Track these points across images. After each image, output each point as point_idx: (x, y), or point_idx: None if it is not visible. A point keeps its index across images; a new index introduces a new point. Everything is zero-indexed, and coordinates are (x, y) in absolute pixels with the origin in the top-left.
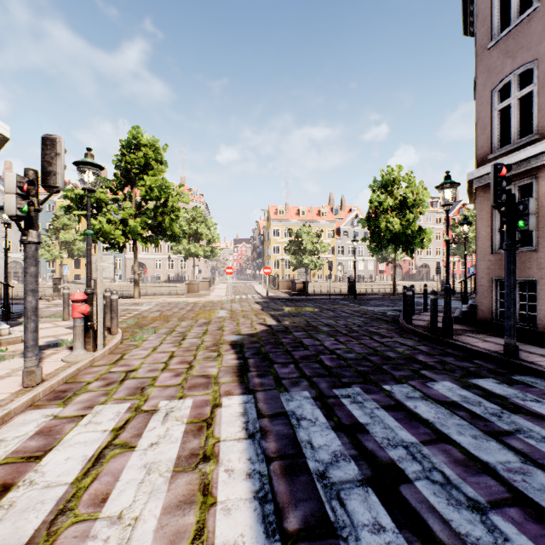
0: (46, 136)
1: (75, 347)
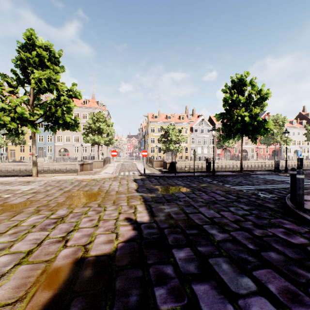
0: None
1: None
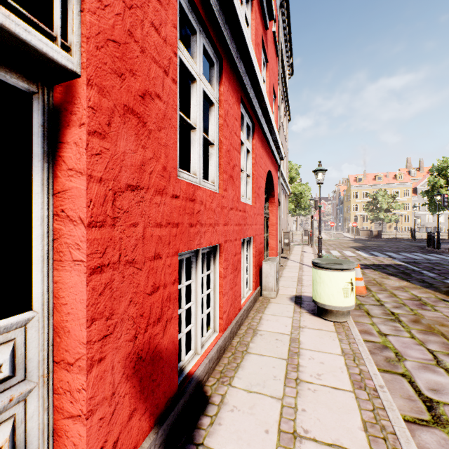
0: (315, 199)
1: (311, 243)
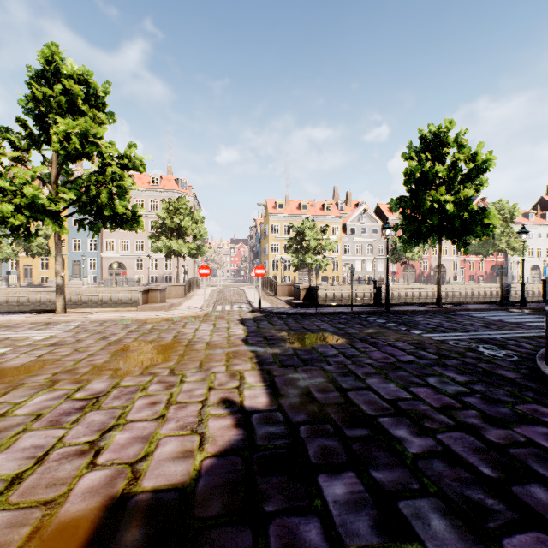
0: None
1: None
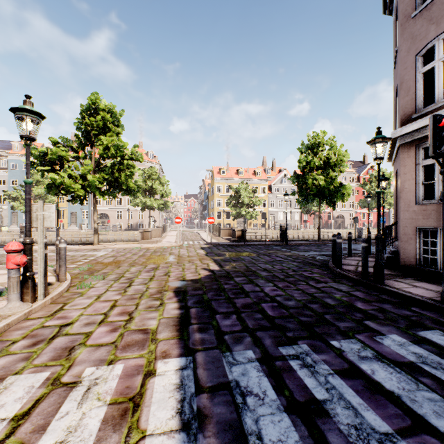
0: None
1: (9, 299)
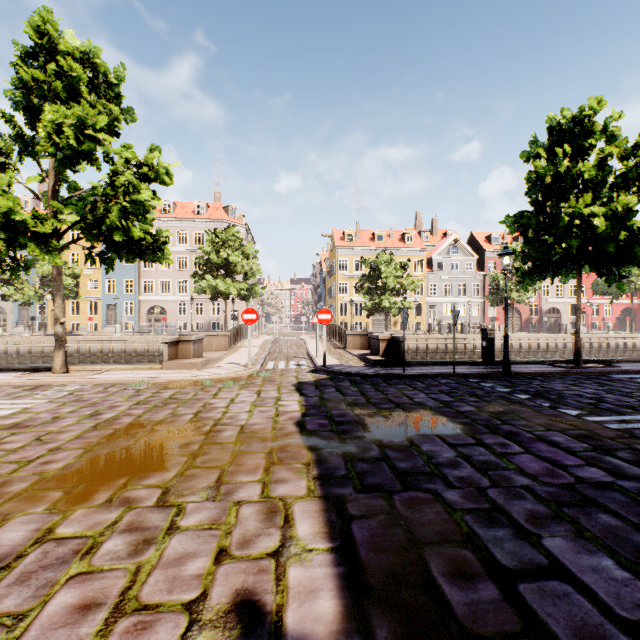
0: None
1: None
